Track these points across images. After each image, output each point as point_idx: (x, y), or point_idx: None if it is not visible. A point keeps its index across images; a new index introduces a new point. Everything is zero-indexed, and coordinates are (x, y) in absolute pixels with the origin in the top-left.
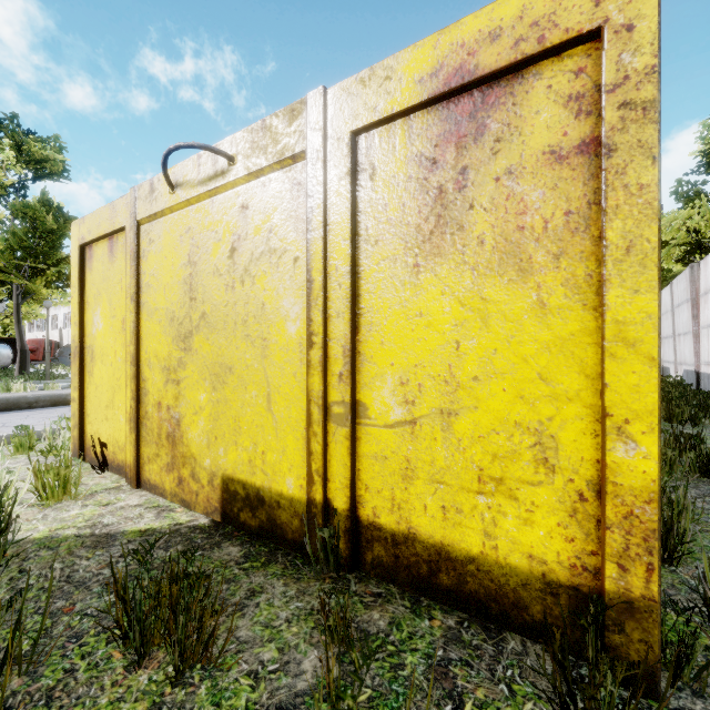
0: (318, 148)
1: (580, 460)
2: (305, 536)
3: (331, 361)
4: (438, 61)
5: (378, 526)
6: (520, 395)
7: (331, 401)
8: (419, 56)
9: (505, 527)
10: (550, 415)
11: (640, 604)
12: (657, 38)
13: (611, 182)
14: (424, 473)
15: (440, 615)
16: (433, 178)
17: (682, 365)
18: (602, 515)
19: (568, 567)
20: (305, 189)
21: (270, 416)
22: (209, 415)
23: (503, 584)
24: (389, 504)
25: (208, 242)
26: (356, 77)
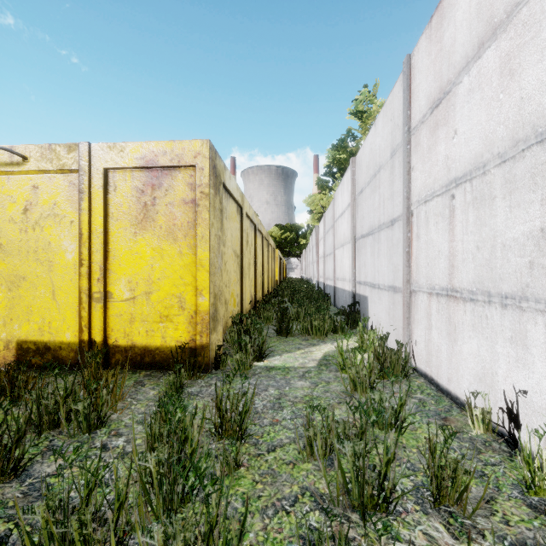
0: (86, 171)
1: (192, 305)
2: (78, 360)
3: (93, 273)
4: (144, 153)
5: (118, 346)
6: (174, 284)
7: (93, 291)
8: (136, 148)
9: (169, 333)
10: (183, 291)
11: (205, 345)
12: (209, 175)
13: (198, 215)
14: (139, 318)
15: (145, 372)
16: (142, 198)
17: (315, 278)
18: (196, 321)
19: (188, 341)
20: (78, 187)
21: (54, 302)
22: (5, 306)
23: (168, 354)
24: (124, 335)
25: (4, 201)
26: (107, 144)
